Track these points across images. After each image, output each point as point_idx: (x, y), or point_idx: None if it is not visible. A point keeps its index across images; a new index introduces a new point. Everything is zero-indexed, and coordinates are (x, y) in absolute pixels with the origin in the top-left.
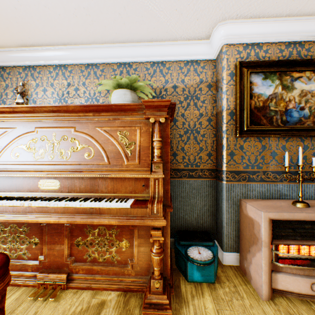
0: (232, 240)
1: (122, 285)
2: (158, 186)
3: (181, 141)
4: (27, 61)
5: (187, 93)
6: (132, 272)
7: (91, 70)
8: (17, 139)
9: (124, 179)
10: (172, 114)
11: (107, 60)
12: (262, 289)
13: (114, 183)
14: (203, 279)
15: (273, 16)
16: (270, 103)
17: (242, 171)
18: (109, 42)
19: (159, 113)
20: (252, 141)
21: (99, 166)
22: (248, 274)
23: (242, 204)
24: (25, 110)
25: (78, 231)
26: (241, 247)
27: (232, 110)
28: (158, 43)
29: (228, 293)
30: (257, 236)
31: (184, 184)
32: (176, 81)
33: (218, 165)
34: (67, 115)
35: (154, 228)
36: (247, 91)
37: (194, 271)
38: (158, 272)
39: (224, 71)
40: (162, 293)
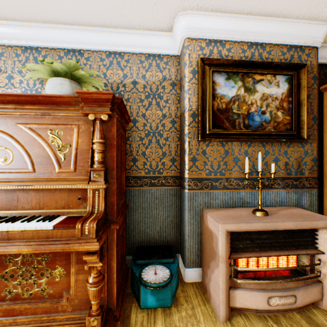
0: (194, 255)
1: (53, 325)
2: (99, 198)
3: (142, 145)
4: None
5: (149, 91)
6: (68, 307)
7: (30, 55)
8: None
9: (54, 191)
10: (123, 112)
11: (51, 44)
12: (219, 310)
13: (40, 197)
14: (158, 304)
15: (235, 13)
16: (233, 105)
17: (205, 178)
18: (51, 21)
19: (101, 108)
20: (215, 146)
21: (19, 174)
22: (208, 292)
23: (204, 214)
24: None
25: None
26: (203, 261)
27: (194, 111)
28: (114, 29)
29: (184, 318)
30: (215, 250)
31: (145, 194)
32: (136, 76)
33: (181, 171)
34: None
35: (90, 252)
36: (209, 91)
37: (148, 296)
38: (97, 306)
39: (186, 68)
40: None
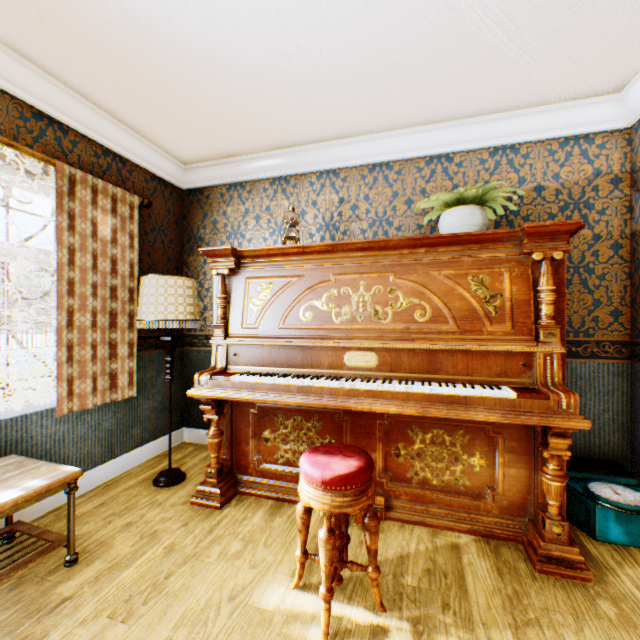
0: None
1: (477, 525)
2: (551, 366)
3: None
4: (278, 171)
5: (564, 199)
6: (492, 508)
7: (378, 174)
8: (307, 292)
9: (485, 354)
10: None
11: (408, 155)
12: None
13: (467, 360)
14: (629, 541)
15: None
16: None
17: None
18: (416, 124)
19: (551, 244)
20: None
21: (439, 332)
22: None
23: None
24: (319, 250)
25: (398, 433)
26: None
27: None
28: (509, 113)
29: None
30: None
31: None
32: (541, 178)
33: (639, 333)
34: (381, 255)
35: (553, 434)
36: None
37: (609, 523)
38: (557, 509)
39: None
40: (566, 543)
